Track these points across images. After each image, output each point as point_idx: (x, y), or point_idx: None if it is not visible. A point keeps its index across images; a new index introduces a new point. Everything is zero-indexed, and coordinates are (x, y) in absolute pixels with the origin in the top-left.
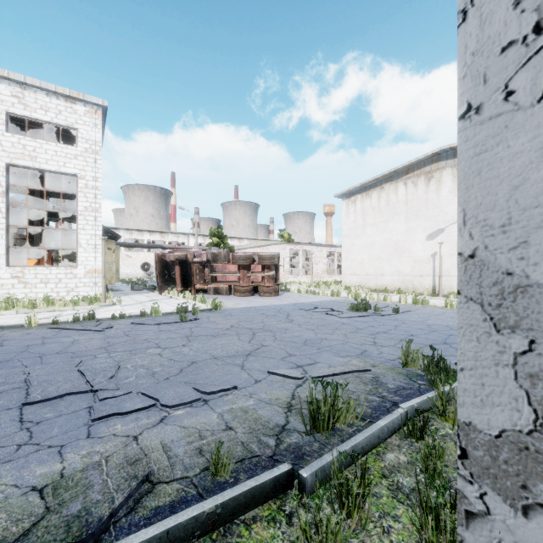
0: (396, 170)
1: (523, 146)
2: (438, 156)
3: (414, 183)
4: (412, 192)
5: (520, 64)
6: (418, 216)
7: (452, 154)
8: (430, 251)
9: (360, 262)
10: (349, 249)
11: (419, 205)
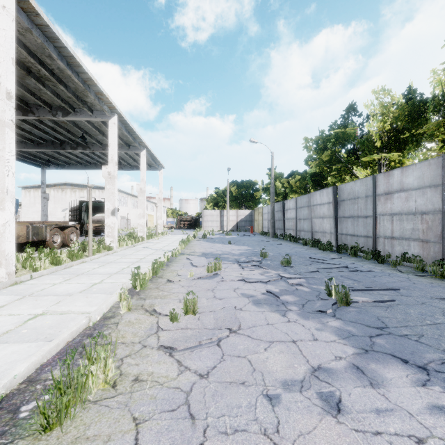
0: (50, 184)
1: (43, 218)
2: (66, 184)
3: (57, 191)
4: (57, 193)
5: (43, 215)
6: (59, 203)
7: (70, 185)
8: (63, 215)
9: (33, 218)
10: (27, 212)
11: (59, 199)
